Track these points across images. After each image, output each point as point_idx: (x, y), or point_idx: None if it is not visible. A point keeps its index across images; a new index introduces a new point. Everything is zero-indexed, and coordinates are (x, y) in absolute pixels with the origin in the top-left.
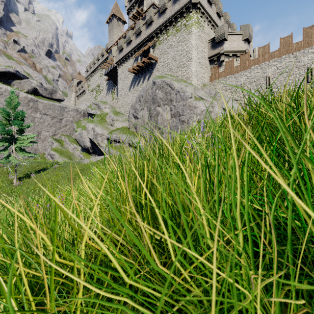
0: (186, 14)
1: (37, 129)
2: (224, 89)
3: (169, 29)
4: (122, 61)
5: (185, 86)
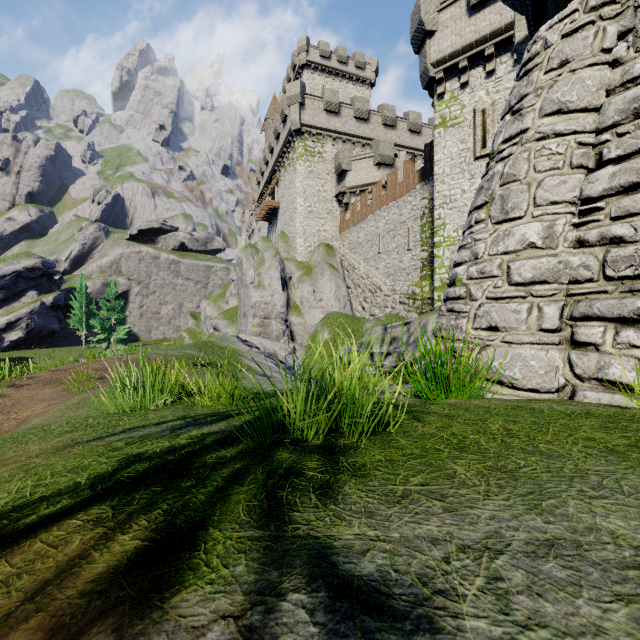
0: (293, 143)
1: (179, 300)
2: (349, 247)
3: (284, 161)
4: (262, 199)
5: (250, 267)
